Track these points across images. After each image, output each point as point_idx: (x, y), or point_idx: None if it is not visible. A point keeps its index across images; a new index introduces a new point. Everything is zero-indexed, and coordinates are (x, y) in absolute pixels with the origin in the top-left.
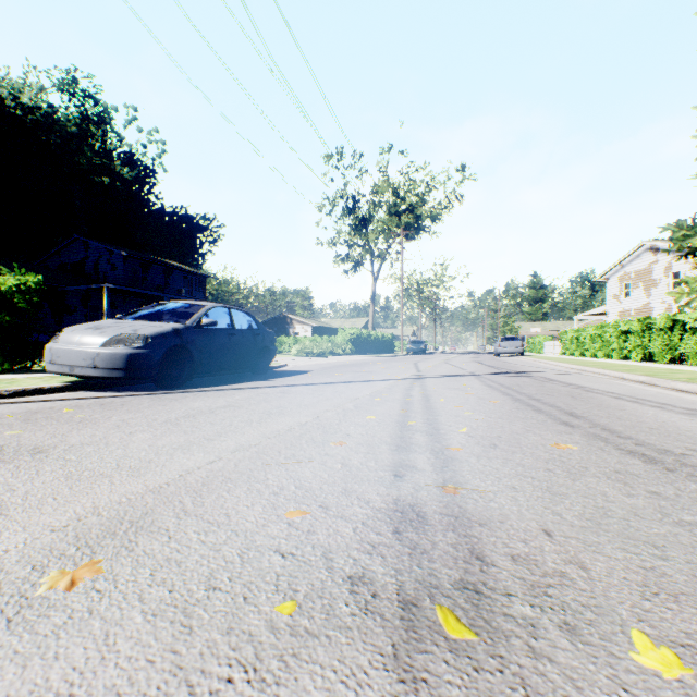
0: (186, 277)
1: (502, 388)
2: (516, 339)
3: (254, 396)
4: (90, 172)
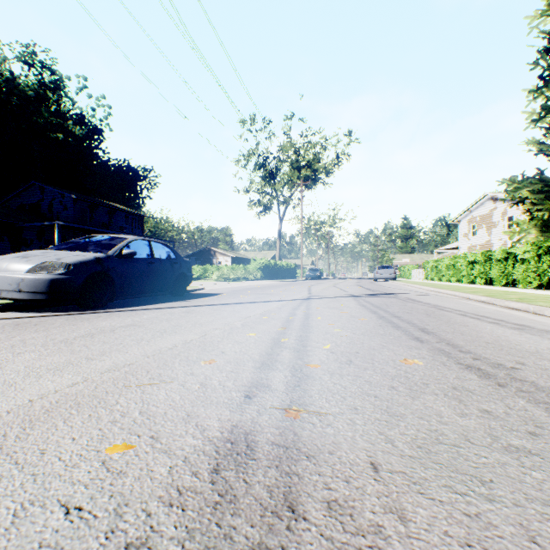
0: (127, 216)
1: (372, 307)
2: (390, 267)
3: (159, 316)
4: (47, 129)
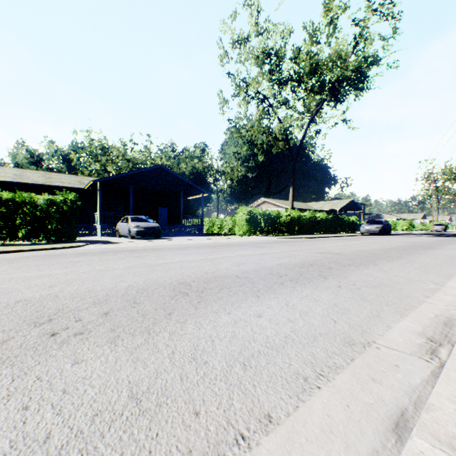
0: None
1: None
2: None
3: None
4: None
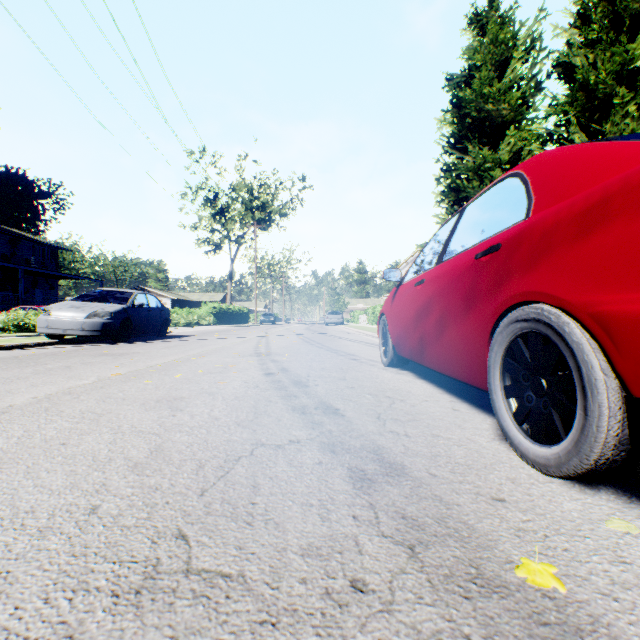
0: (34, 247)
1: (305, 338)
2: (339, 313)
3: (184, 343)
4: None
